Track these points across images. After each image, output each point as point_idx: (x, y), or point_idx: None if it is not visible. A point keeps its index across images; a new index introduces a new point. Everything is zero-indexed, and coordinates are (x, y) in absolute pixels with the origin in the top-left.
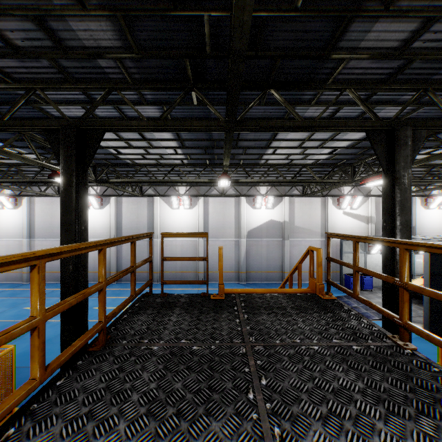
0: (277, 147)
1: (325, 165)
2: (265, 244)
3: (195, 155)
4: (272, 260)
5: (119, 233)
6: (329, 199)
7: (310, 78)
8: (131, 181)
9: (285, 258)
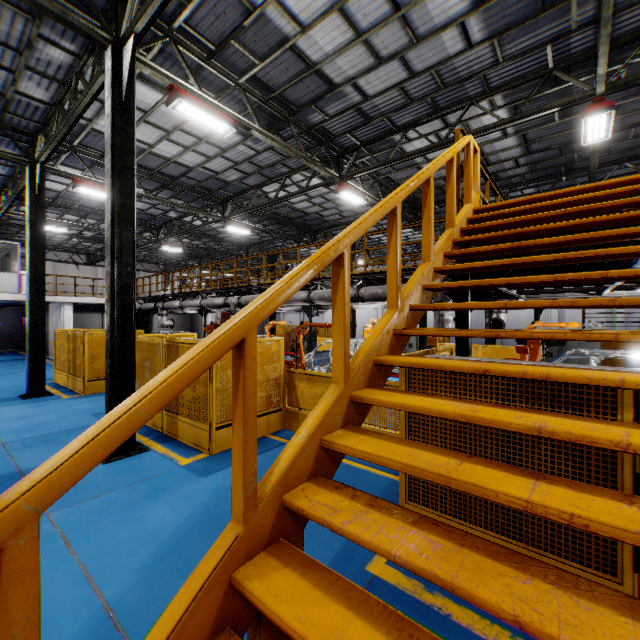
0: None
1: None
2: None
3: None
4: None
5: None
6: None
7: None
8: None
9: None
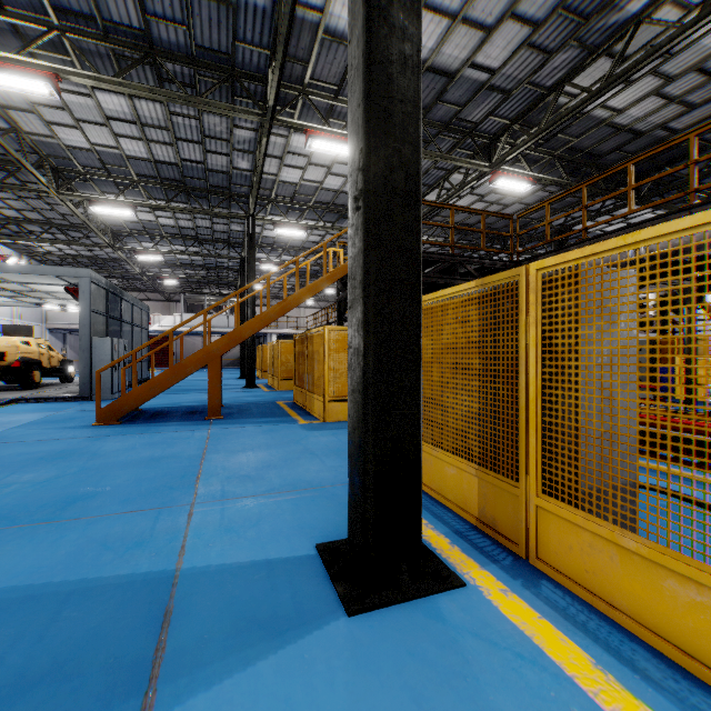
0: None
1: None
2: None
3: None
4: None
5: None
6: None
7: None
8: None
9: None
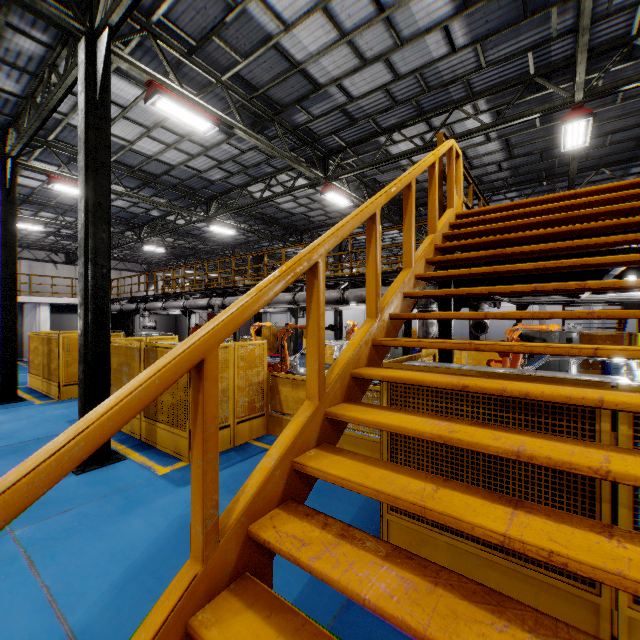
0: None
1: None
2: None
3: None
4: None
5: None
6: None
7: (632, 156)
8: None
9: None
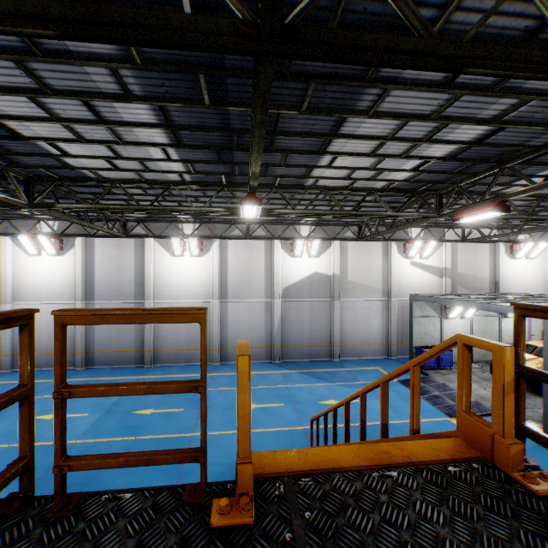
0: (338, 153)
1: (401, 191)
2: (308, 307)
3: (201, 163)
4: (317, 328)
5: (90, 292)
6: (392, 244)
7: None
8: (95, 207)
9: (335, 326)
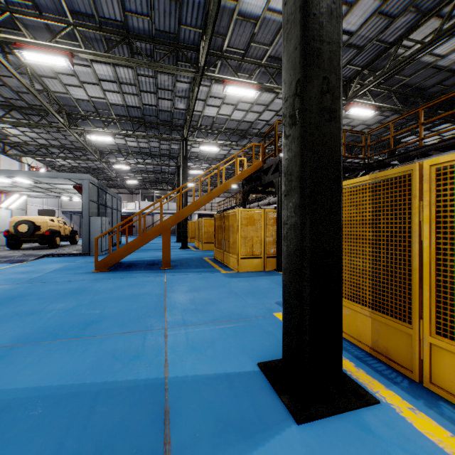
0: None
1: None
2: None
3: None
4: None
5: None
6: None
7: None
8: None
9: None
